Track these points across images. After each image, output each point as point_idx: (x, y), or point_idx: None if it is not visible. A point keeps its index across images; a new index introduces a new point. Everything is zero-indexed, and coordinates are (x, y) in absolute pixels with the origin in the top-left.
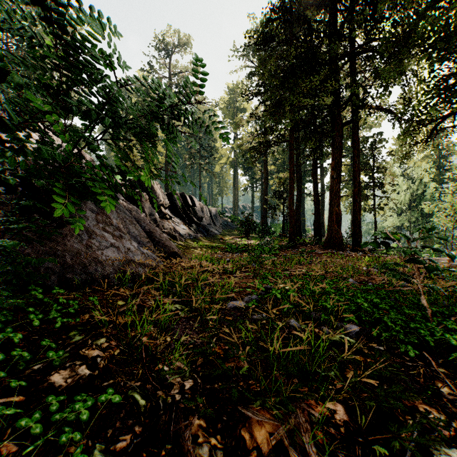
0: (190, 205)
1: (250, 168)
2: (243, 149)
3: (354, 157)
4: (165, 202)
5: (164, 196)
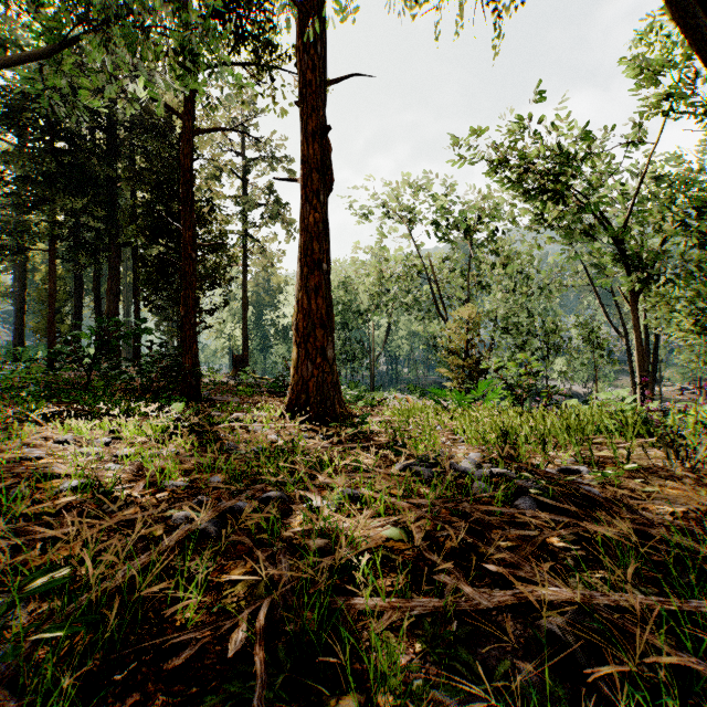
0: None
1: None
2: None
3: (134, 281)
4: None
5: None
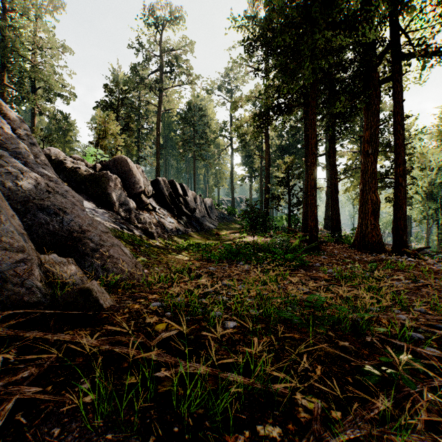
0: (180, 194)
1: (249, 156)
2: (241, 133)
3: (396, 125)
4: (147, 189)
5: (147, 182)
